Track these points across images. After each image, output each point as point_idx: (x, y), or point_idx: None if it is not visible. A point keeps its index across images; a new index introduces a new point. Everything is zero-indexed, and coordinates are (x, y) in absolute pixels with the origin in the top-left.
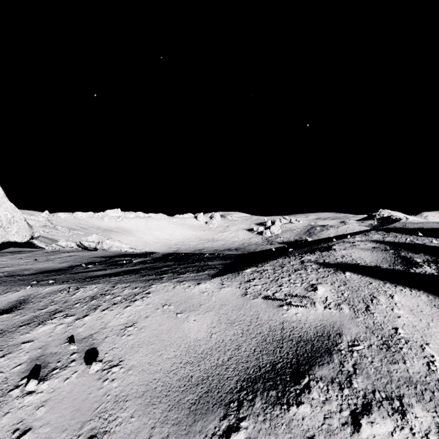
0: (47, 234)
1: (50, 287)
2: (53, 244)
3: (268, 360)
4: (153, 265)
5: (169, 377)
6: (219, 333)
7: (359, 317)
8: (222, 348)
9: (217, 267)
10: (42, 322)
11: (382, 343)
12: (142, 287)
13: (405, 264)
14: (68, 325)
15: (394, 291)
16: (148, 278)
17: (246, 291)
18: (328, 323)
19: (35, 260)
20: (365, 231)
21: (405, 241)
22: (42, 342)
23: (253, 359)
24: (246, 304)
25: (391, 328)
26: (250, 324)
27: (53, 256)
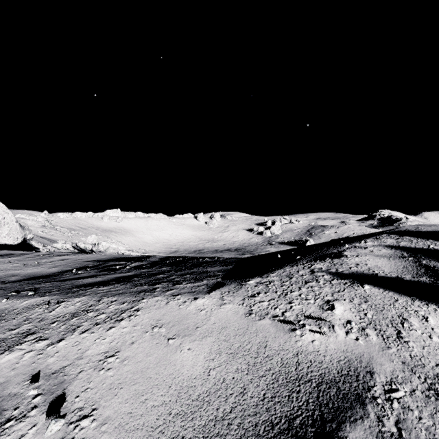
0: (46, 235)
1: (29, 299)
2: (48, 246)
3: (282, 412)
4: (149, 271)
5: (153, 438)
6: (219, 369)
7: (390, 347)
8: (223, 391)
9: (217, 274)
10: (9, 347)
11: (427, 387)
12: (130, 302)
13: (431, 275)
14: (38, 353)
15: (427, 312)
16: (139, 290)
17: (251, 309)
18: (353, 355)
19: (24, 265)
20: (375, 234)
21: (422, 247)
22: (3, 377)
23: (263, 411)
24: (251, 326)
25: (434, 364)
26: (256, 355)
27: (44, 260)
